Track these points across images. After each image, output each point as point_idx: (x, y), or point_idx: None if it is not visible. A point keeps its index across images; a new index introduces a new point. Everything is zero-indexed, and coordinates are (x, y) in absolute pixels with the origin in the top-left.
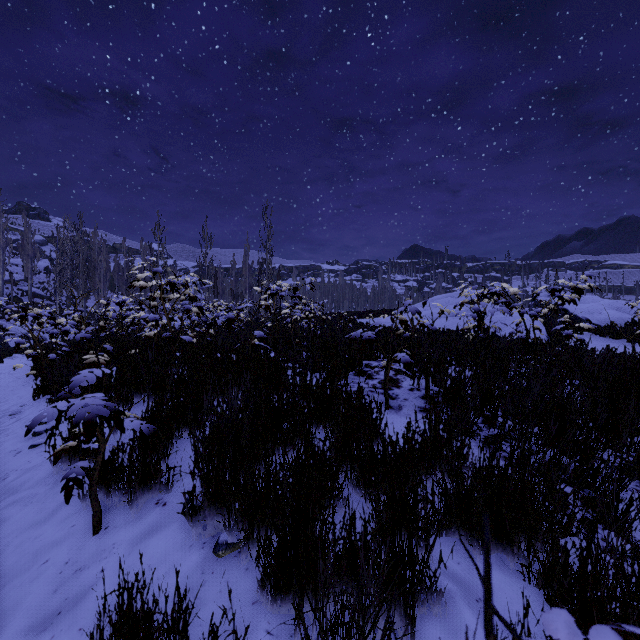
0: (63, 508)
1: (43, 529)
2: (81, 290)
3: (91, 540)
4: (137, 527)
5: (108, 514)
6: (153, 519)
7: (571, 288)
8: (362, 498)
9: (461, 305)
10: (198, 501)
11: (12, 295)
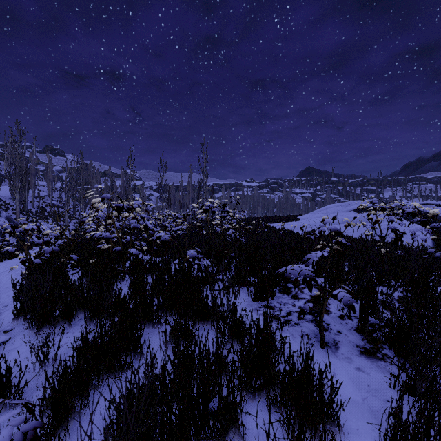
0: None
1: None
2: (81, 202)
3: None
4: None
5: None
6: None
7: None
8: None
9: (374, 223)
10: None
11: (39, 206)
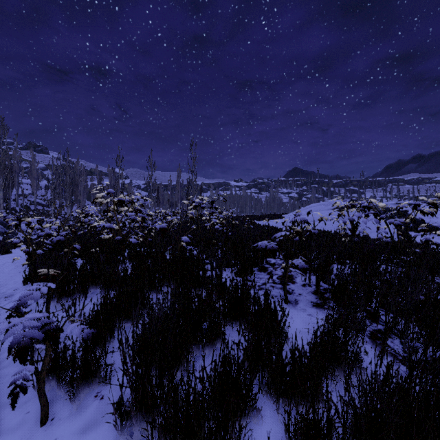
0: None
1: (5, 412)
2: (68, 201)
3: (38, 431)
4: (77, 422)
5: (56, 403)
6: (91, 414)
7: (429, 203)
8: (273, 404)
9: (338, 215)
10: (128, 402)
11: (23, 204)
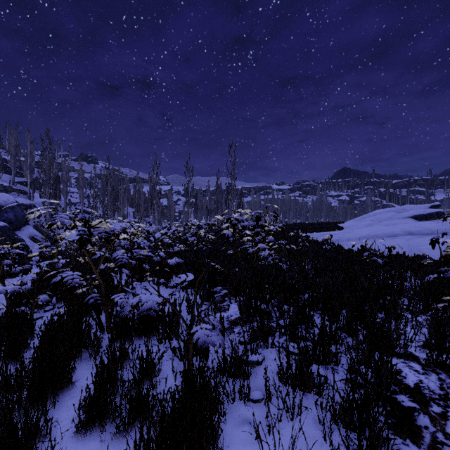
0: None
1: None
2: (109, 209)
3: None
4: None
5: None
6: None
7: None
8: None
9: None
10: None
11: (70, 213)
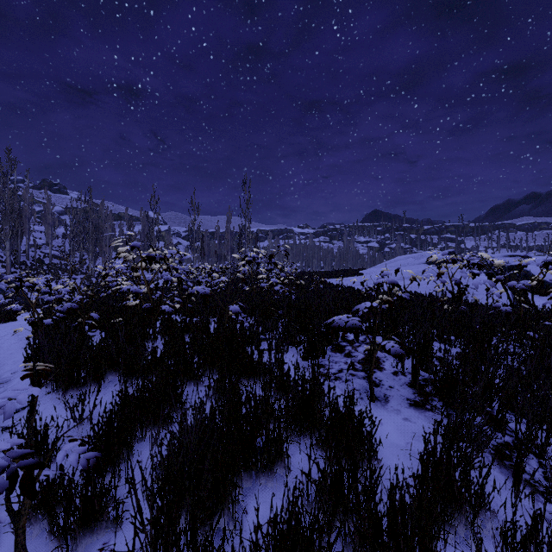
0: (4, 534)
1: None
2: (90, 253)
3: None
4: None
5: None
6: None
7: None
8: None
9: (438, 275)
10: None
11: (35, 257)
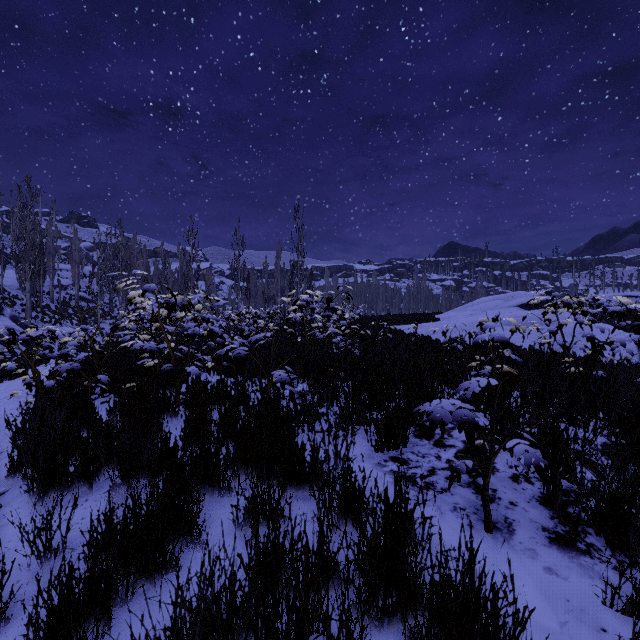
0: None
1: None
2: (121, 294)
3: None
4: None
5: None
6: None
7: None
8: None
9: (559, 327)
10: None
11: (60, 299)
